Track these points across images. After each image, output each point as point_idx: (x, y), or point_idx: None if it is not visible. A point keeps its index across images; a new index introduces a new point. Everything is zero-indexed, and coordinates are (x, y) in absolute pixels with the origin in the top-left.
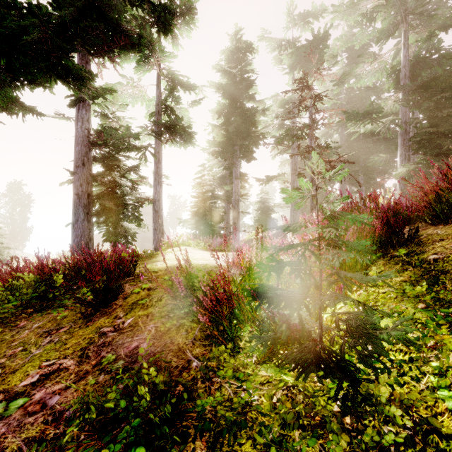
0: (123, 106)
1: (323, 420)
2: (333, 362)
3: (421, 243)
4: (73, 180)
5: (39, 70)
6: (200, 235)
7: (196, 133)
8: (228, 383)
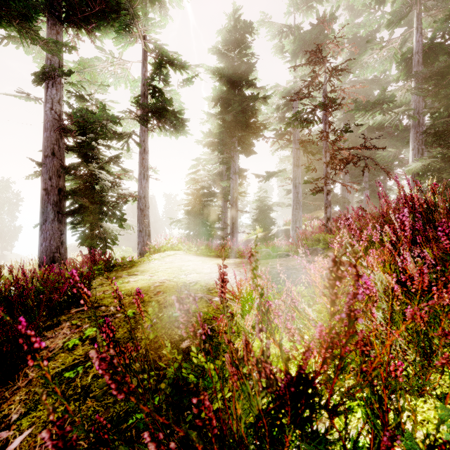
0: (104, 88)
1: None
2: None
3: None
4: (40, 172)
5: None
6: (194, 236)
7: (189, 120)
8: None
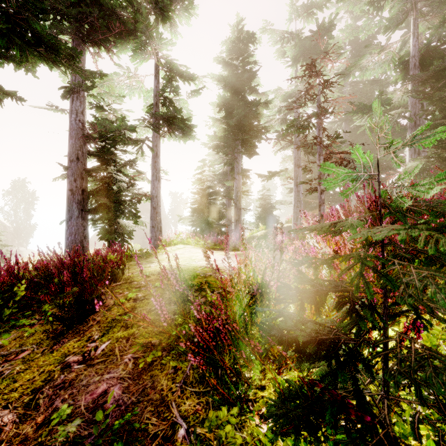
0: (120, 99)
1: None
2: None
3: None
4: (66, 175)
5: (2, 35)
6: (200, 233)
7: (196, 126)
8: None
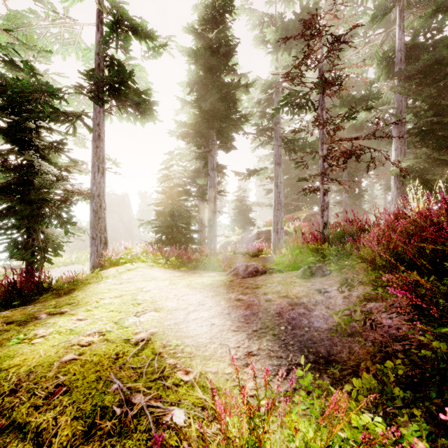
0: (46, 56)
1: None
2: None
3: None
4: None
5: None
6: (166, 241)
7: (158, 104)
8: None
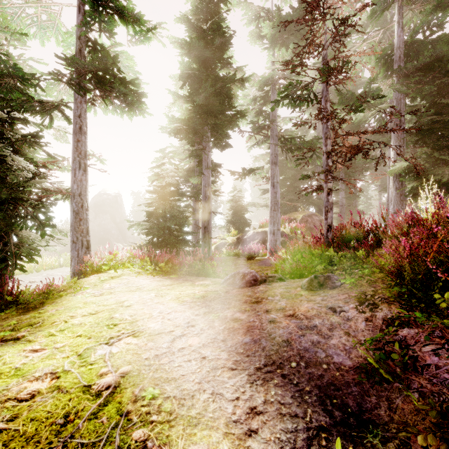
0: (21, 40)
1: None
2: None
3: None
4: None
5: None
6: (157, 243)
7: (147, 95)
8: None
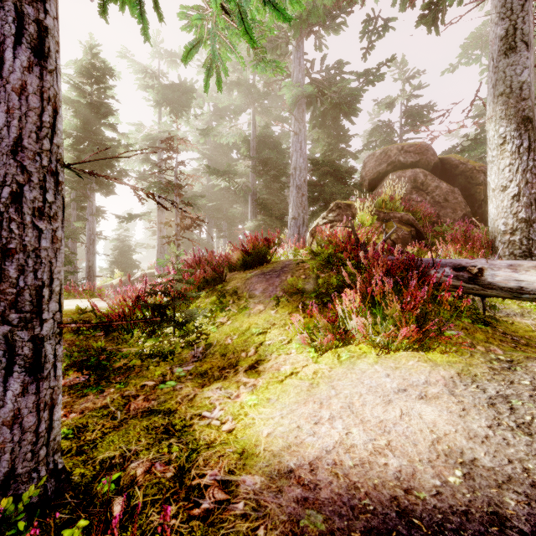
0: None
1: (174, 347)
2: (177, 322)
3: (228, 281)
4: None
5: None
6: None
7: None
8: (133, 346)
